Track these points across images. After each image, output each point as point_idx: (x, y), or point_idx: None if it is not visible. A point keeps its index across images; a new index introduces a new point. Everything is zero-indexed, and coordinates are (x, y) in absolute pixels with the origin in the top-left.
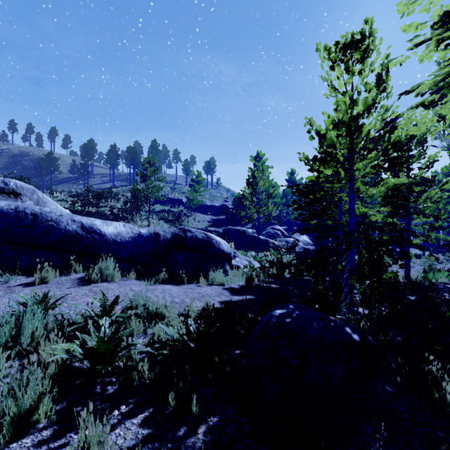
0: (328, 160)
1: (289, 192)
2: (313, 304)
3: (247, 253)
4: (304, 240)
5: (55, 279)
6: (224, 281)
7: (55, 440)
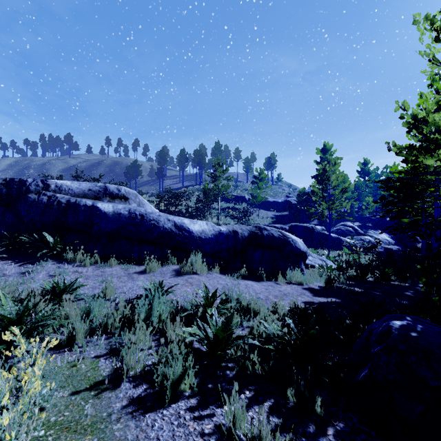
0: (431, 149)
1: (361, 184)
2: (426, 316)
3: (317, 251)
4: (384, 239)
5: (158, 269)
6: (303, 281)
7: (203, 409)
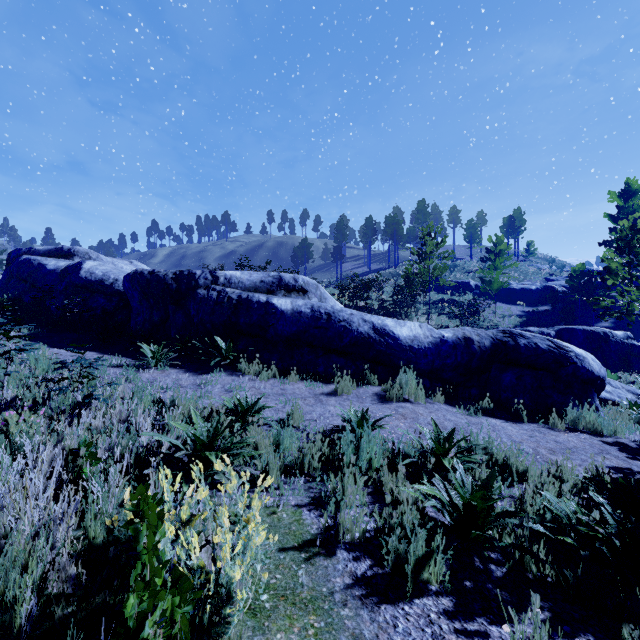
0: None
1: None
2: None
3: (618, 376)
4: None
5: (352, 391)
6: (601, 428)
7: (465, 619)
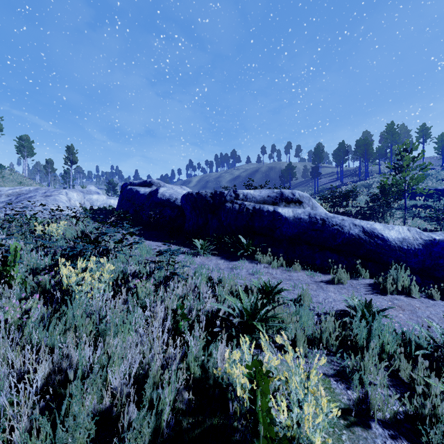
0: None
1: None
2: None
3: None
4: None
5: (346, 281)
6: None
7: None
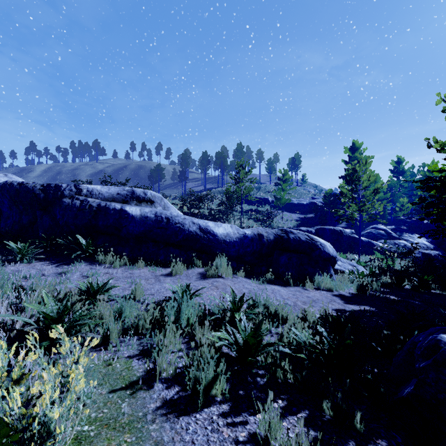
0: None
1: (395, 184)
2: None
3: (346, 256)
4: (421, 243)
5: (184, 272)
6: (332, 287)
7: (235, 416)
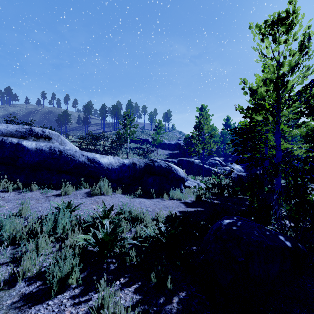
0: (259, 109)
1: (225, 133)
2: (250, 216)
3: (195, 177)
4: (237, 168)
5: (72, 192)
6: (181, 197)
7: (83, 296)
